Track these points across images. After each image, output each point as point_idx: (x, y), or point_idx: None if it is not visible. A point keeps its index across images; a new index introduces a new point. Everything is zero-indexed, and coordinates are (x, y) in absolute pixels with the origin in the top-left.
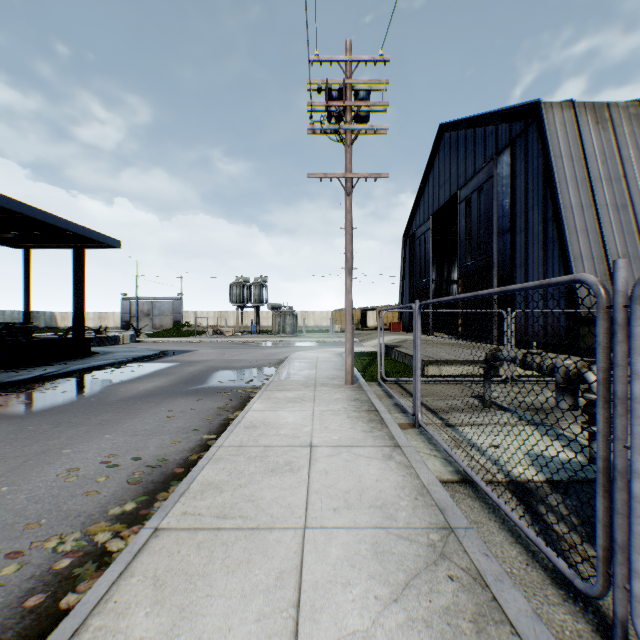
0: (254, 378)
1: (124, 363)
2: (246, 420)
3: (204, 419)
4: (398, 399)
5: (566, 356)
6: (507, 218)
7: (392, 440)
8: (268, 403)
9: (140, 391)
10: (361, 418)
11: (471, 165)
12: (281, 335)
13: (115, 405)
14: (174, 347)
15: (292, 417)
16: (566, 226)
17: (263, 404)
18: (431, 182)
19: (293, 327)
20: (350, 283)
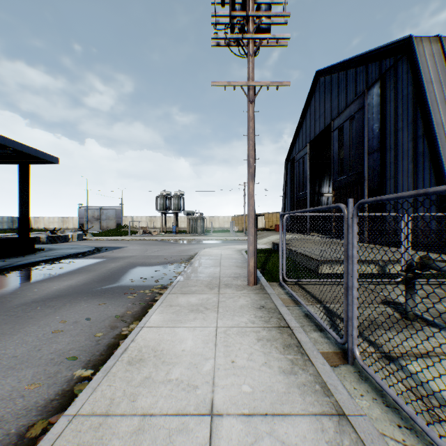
0: (164, 275)
1: (58, 259)
2: (134, 345)
3: (93, 335)
4: (311, 312)
5: (441, 255)
6: (377, 139)
7: (328, 396)
8: (168, 313)
9: (51, 291)
10: (274, 341)
11: (343, 100)
12: (194, 234)
13: (11, 312)
14: (109, 244)
15: (191, 339)
16: (438, 141)
17: (162, 315)
18: (308, 117)
19: (203, 228)
20: (253, 188)
